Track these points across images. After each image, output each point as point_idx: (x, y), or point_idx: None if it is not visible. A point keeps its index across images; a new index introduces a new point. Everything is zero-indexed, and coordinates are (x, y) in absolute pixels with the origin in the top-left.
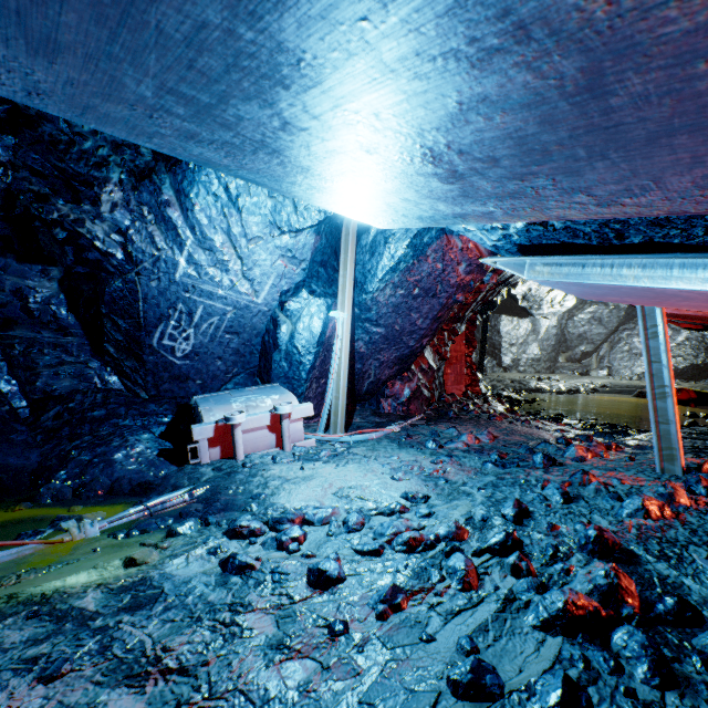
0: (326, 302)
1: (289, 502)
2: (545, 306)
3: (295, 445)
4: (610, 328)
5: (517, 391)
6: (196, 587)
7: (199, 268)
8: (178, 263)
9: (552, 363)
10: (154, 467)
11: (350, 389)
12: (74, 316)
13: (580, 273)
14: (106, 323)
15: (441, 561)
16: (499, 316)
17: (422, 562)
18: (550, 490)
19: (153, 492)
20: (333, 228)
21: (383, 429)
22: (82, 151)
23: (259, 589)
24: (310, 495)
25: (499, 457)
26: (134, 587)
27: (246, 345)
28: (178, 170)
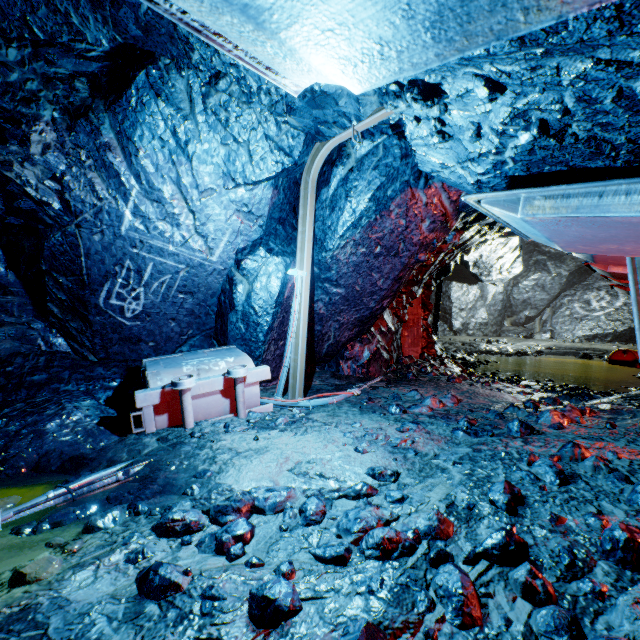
0: (285, 261)
1: (237, 483)
2: (494, 273)
3: (251, 411)
4: (552, 294)
5: (468, 353)
6: (94, 625)
7: (147, 221)
8: (123, 215)
9: (498, 327)
10: (92, 437)
11: (309, 352)
12: (14, 274)
13: (595, 205)
14: (48, 281)
15: (426, 573)
16: (450, 283)
17: (401, 576)
18: (541, 468)
19: (84, 469)
20: (291, 183)
21: (343, 393)
22: (7, 83)
23: (180, 628)
24: (262, 472)
25: (469, 423)
26: (6, 626)
27: (201, 306)
28: (118, 109)
